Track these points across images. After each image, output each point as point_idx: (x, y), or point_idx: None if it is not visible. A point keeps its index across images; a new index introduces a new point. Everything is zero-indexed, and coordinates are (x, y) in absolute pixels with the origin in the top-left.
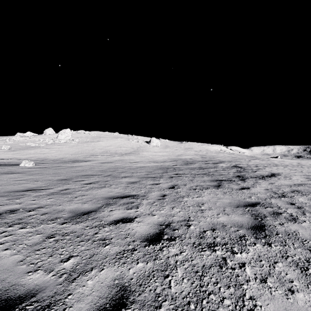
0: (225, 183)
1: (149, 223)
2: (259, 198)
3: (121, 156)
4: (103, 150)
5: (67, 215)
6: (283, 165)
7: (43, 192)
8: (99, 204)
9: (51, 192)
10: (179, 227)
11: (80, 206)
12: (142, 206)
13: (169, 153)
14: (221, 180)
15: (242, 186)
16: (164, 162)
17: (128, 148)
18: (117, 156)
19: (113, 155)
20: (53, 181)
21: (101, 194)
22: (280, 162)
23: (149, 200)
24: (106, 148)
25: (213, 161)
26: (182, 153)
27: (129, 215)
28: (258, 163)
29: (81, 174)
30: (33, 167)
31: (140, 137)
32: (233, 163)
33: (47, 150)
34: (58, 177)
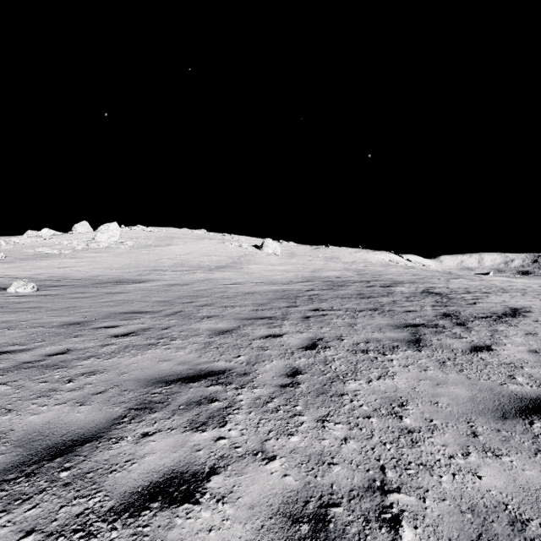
0: (429, 335)
1: (254, 508)
2: (538, 382)
3: (209, 273)
4: (177, 262)
5: (1, 460)
6: (517, 289)
7: (0, 360)
8: (120, 406)
9: (20, 360)
10: (362, 535)
11: (63, 414)
12: (237, 414)
13: (298, 266)
14: (415, 325)
15: (471, 341)
16: (288, 283)
17: (221, 258)
18: (201, 272)
19: (195, 271)
20: (49, 328)
21: (140, 367)
22: (504, 283)
23: (258, 391)
24: (181, 257)
25: (381, 281)
26: (322, 266)
27: (192, 459)
28: (467, 286)
29: (119, 311)
30: (31, 295)
31: (245, 238)
32: (421, 286)
33: (73, 261)
34: (67, 317)
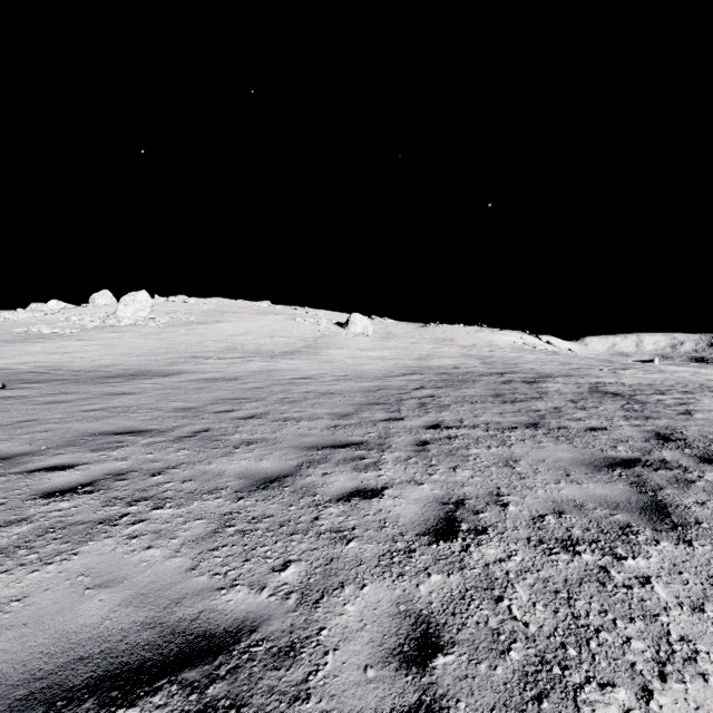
0: (671, 489)
1: None
2: None
3: (271, 361)
4: (227, 345)
5: None
6: None
7: None
8: None
9: None
10: None
11: None
12: None
13: (397, 351)
14: (626, 463)
15: None
16: (384, 376)
17: (290, 340)
18: (259, 359)
19: (250, 358)
20: None
21: (25, 616)
22: (696, 375)
23: None
24: (234, 339)
25: (520, 373)
26: (431, 351)
27: None
28: (648, 380)
29: (102, 429)
30: None
31: (324, 313)
32: (582, 381)
33: (79, 344)
34: None
